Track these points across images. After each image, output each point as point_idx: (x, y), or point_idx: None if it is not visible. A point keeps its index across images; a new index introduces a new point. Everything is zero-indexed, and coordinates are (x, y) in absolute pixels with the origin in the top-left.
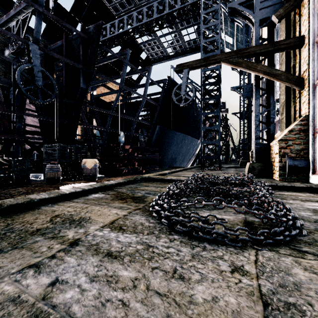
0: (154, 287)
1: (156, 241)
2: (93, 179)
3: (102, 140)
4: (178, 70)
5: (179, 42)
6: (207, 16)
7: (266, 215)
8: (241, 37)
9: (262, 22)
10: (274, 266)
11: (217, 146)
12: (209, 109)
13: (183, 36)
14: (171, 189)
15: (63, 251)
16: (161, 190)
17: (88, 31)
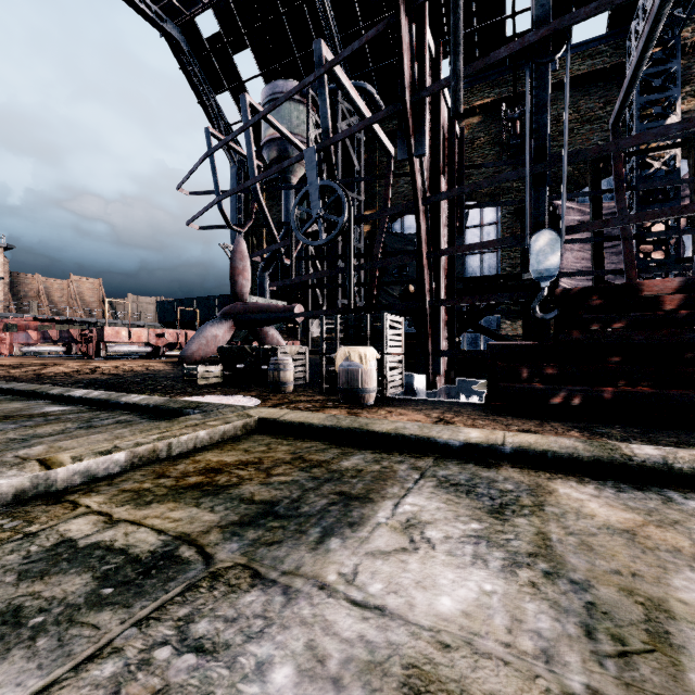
0: None
1: None
2: (345, 400)
3: None
4: None
5: None
6: None
7: None
8: None
9: None
10: None
11: None
12: None
13: None
14: None
15: None
16: None
17: None
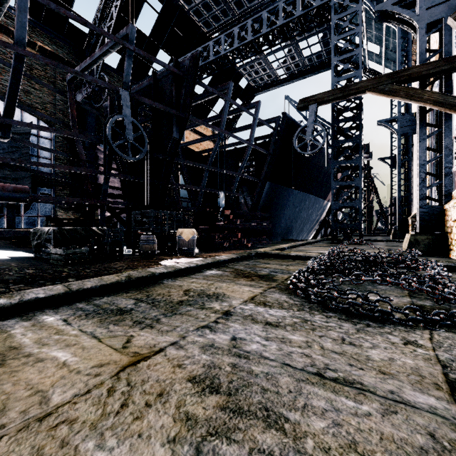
0: (329, 348)
1: (311, 316)
2: (190, 254)
3: (191, 204)
4: (301, 107)
5: (295, 59)
6: (342, 22)
7: (442, 294)
8: (394, 42)
9: (430, 26)
10: (452, 343)
11: (356, 210)
12: (345, 155)
13: (301, 49)
14: (315, 264)
15: (222, 318)
16: (288, 268)
17: (182, 65)
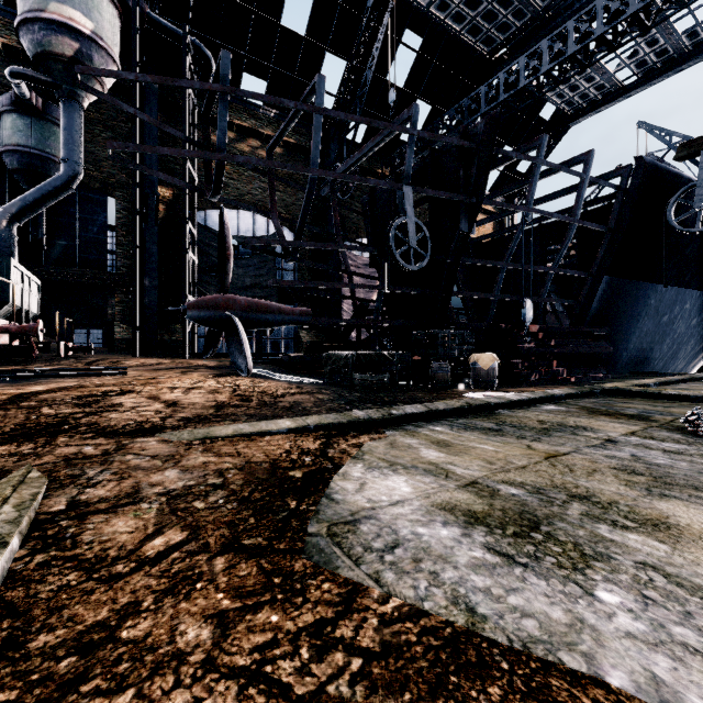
0: None
1: None
2: (490, 388)
3: (467, 317)
4: (683, 156)
5: (658, 43)
6: None
7: None
8: None
9: None
10: None
11: None
12: None
13: (672, 22)
14: None
15: (607, 443)
16: (669, 410)
17: (472, 132)
